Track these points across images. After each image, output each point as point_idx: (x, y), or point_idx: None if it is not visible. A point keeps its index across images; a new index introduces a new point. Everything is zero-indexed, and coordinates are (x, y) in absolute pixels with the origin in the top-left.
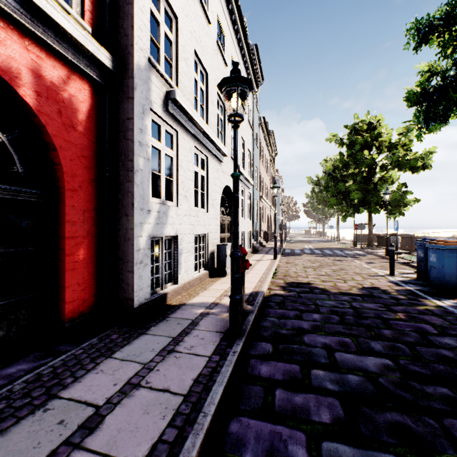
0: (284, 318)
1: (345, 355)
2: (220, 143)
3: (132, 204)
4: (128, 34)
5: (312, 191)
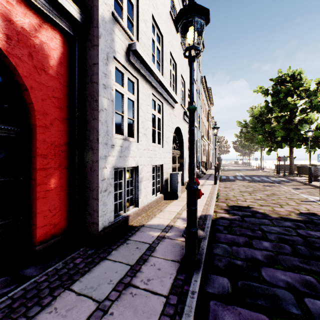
0: (235, 244)
1: (318, 304)
2: (172, 92)
3: (97, 139)
4: None
5: (240, 131)
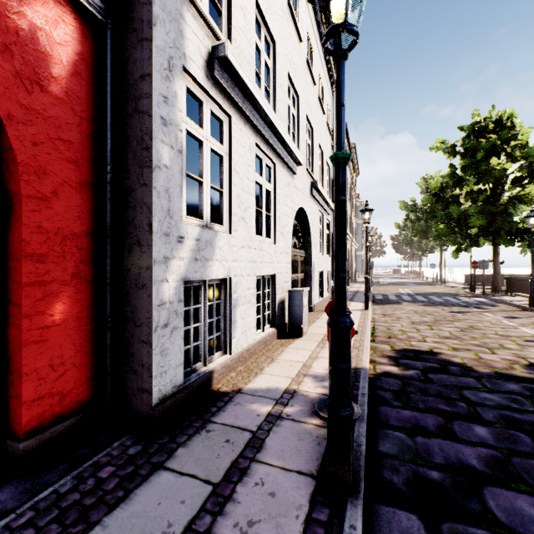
0: (420, 432)
1: None
2: (292, 145)
3: (148, 225)
4: None
5: (406, 218)
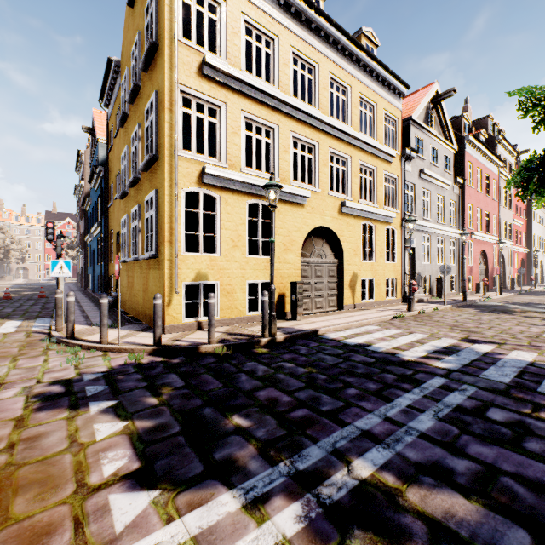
0: None
1: None
2: (541, 251)
3: (531, 269)
4: (531, 246)
5: None
